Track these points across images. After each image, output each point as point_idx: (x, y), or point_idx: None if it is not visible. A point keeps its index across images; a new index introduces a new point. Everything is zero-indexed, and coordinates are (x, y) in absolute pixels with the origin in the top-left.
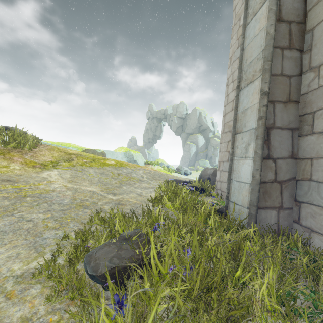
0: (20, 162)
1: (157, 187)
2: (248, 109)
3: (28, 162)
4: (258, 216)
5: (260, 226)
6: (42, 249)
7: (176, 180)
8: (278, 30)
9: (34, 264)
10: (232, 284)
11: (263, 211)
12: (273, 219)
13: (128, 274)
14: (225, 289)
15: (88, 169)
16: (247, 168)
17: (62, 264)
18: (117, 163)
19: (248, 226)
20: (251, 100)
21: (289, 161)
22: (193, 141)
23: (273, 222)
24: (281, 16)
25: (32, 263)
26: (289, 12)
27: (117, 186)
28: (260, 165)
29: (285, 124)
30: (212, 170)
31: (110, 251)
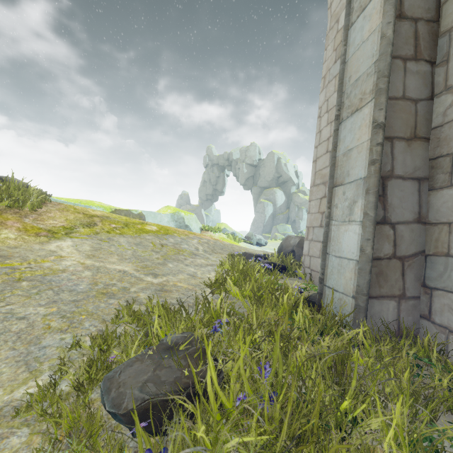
0: (17, 228)
1: (218, 265)
2: (352, 150)
3: (28, 228)
4: (368, 310)
5: (372, 324)
6: (37, 365)
7: (245, 254)
8: (398, 31)
9: (21, 392)
10: (342, 432)
11: (376, 302)
12: (391, 314)
13: (171, 410)
14: (326, 433)
15: (118, 238)
16: (352, 237)
17: (67, 391)
18: (160, 229)
19: (354, 324)
20: (357, 136)
21: (415, 227)
22: (269, 198)
23: (391, 318)
24: (403, 10)
25: (18, 389)
26: (415, 5)
27: (160, 264)
28: (372, 233)
29: (409, 172)
30: (297, 240)
31: (143, 370)
